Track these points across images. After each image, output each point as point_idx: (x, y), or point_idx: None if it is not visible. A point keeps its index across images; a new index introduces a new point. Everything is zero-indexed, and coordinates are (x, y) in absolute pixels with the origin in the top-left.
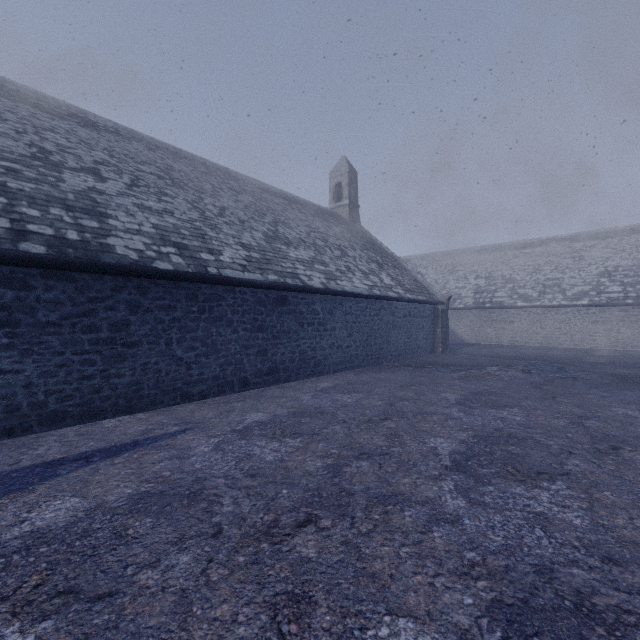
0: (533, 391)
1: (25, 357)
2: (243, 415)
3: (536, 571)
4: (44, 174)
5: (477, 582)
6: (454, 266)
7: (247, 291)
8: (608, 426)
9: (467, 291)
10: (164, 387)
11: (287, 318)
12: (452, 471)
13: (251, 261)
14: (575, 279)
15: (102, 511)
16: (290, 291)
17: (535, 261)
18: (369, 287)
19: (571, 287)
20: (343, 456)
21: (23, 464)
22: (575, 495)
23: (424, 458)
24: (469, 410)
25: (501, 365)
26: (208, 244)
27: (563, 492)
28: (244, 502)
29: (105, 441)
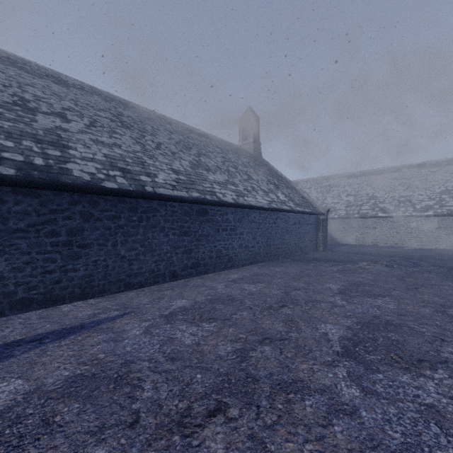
0: (398, 282)
1: None
2: (170, 301)
3: None
4: (21, 116)
5: None
6: (330, 187)
7: (176, 205)
8: None
9: (340, 205)
10: (111, 279)
11: (206, 225)
12: (343, 357)
13: (179, 182)
14: (422, 196)
15: (38, 394)
16: (209, 205)
17: (391, 183)
18: (268, 202)
19: (419, 202)
20: (249, 341)
21: None
22: None
23: (318, 344)
24: (350, 299)
25: (369, 261)
26: (146, 169)
27: (446, 381)
28: (162, 387)
29: (59, 324)
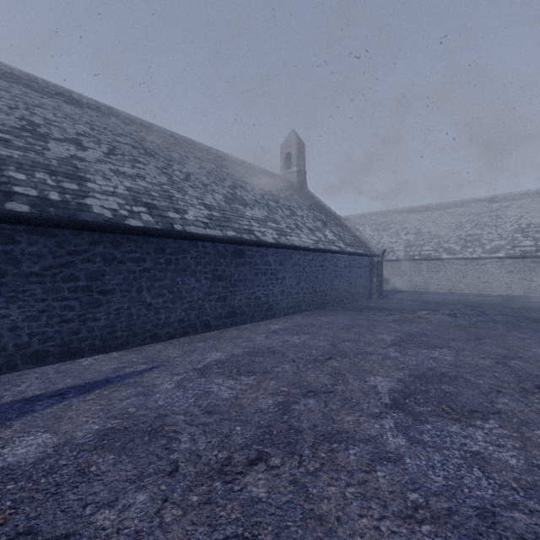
0: (460, 333)
1: (11, 303)
2: (204, 354)
3: (478, 514)
4: (31, 143)
5: (422, 526)
6: (387, 224)
7: (208, 245)
8: (530, 366)
9: (399, 245)
10: (135, 329)
11: (243, 269)
12: (392, 409)
13: (212, 219)
14: (493, 235)
15: (69, 447)
16: (246, 245)
17: (458, 219)
18: (315, 242)
19: (489, 242)
20: (292, 394)
21: (5, 400)
22: (508, 434)
23: (365, 396)
24: (404, 350)
25: (430, 309)
26: (175, 204)
27: (496, 431)
28: (200, 439)
29: (80, 378)
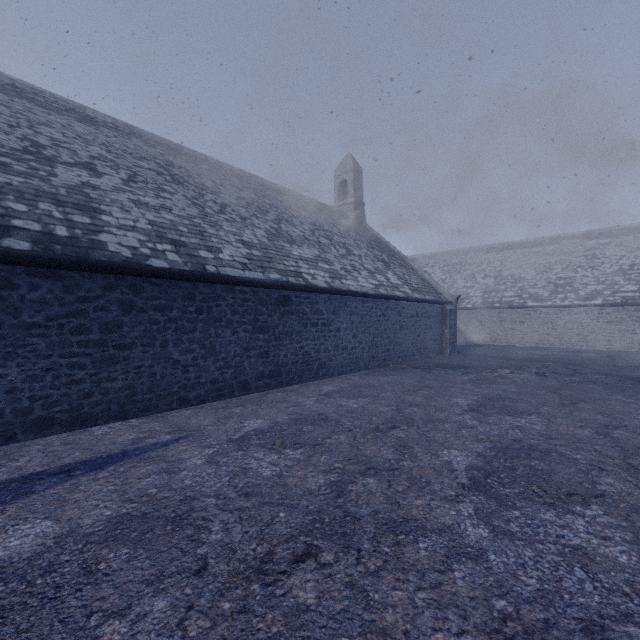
0: (550, 396)
1: (8, 360)
2: (241, 422)
3: (583, 629)
4: (35, 168)
5: None
6: (462, 265)
7: (248, 290)
8: (638, 437)
9: (475, 291)
10: (159, 391)
11: (290, 318)
12: (470, 491)
13: (252, 259)
14: (588, 278)
15: (74, 538)
16: (293, 290)
17: (546, 260)
18: (375, 286)
19: (584, 286)
20: (348, 471)
21: None
22: (615, 523)
23: (438, 474)
24: (483, 417)
25: (513, 367)
26: (207, 241)
27: (600, 519)
28: (235, 528)
29: (91, 451)
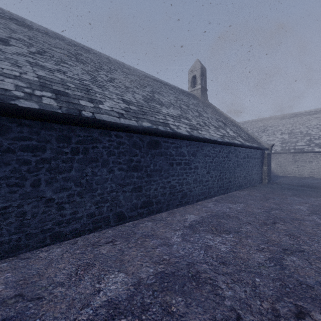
0: None
1: None
2: (99, 278)
3: None
4: None
5: None
6: (265, 127)
7: (123, 135)
8: None
9: (276, 142)
10: (30, 230)
11: (159, 159)
12: None
13: (129, 111)
14: None
15: None
16: (162, 136)
17: None
18: (221, 136)
19: None
20: None
21: None
22: None
23: None
24: None
25: None
26: (91, 95)
27: None
28: None
29: None
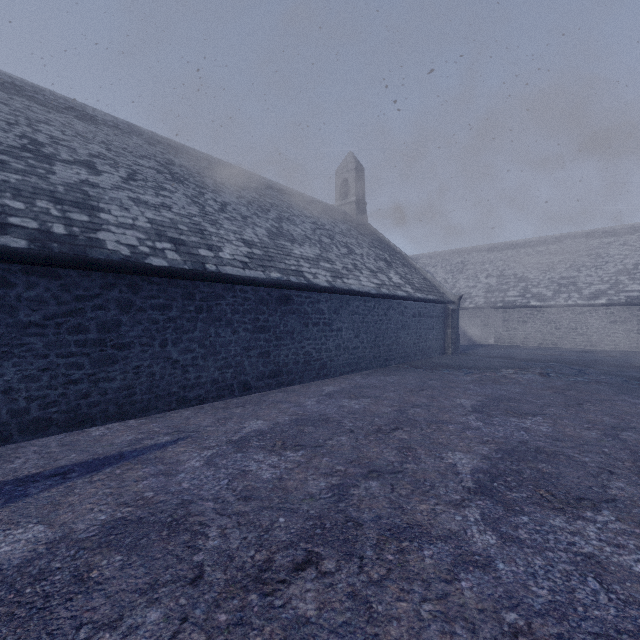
0: (555, 397)
1: (4, 360)
2: (241, 423)
3: None
4: (33, 166)
5: None
6: (464, 265)
7: (248, 289)
8: None
9: (478, 290)
10: (158, 392)
11: (291, 318)
12: (476, 495)
13: (253, 258)
14: (592, 277)
15: (67, 544)
16: (294, 289)
17: (549, 259)
18: (377, 286)
19: (588, 286)
20: (350, 474)
21: None
22: (628, 530)
23: (442, 478)
24: (488, 419)
25: (517, 367)
26: (207, 240)
27: (613, 525)
28: (233, 534)
29: (88, 453)
